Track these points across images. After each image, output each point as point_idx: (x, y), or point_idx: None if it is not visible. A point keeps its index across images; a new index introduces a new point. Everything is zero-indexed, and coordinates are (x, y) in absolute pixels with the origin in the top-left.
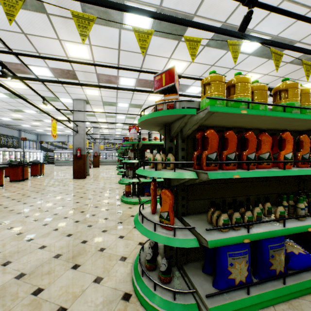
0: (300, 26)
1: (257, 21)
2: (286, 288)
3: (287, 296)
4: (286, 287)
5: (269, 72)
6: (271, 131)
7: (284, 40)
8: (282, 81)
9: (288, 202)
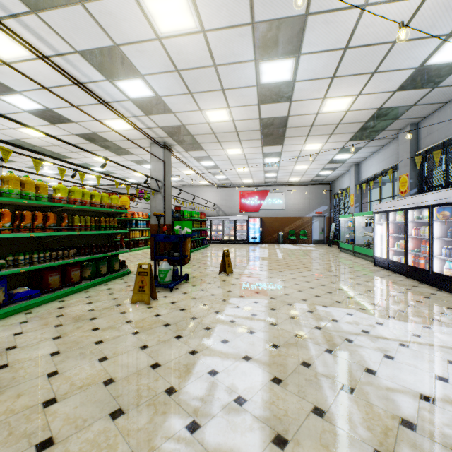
0: (71, 112)
1: (24, 89)
2: (2, 311)
3: (3, 316)
4: (1, 311)
5: (58, 135)
6: (10, 205)
7: (61, 115)
8: (8, 172)
9: (15, 258)
